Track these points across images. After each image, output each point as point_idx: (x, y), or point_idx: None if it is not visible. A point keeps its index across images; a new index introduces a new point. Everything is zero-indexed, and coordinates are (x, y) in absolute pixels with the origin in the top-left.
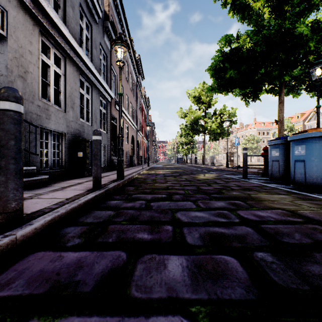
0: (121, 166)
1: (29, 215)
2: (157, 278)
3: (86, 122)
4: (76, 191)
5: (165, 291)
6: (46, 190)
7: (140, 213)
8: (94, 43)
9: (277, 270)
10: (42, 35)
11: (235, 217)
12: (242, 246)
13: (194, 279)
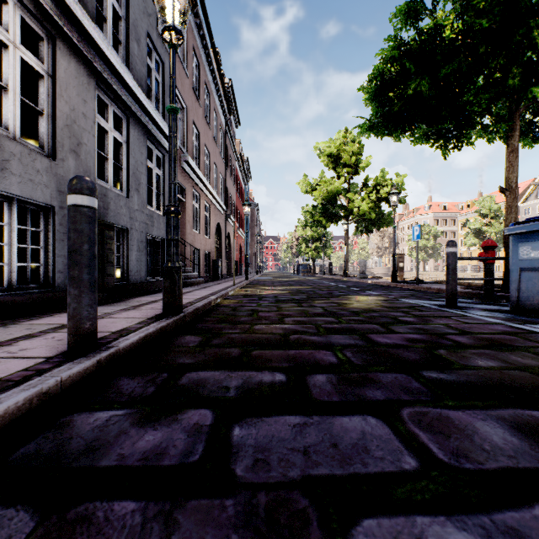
0: (173, 283)
1: None
2: None
3: (113, 188)
4: (1, 365)
5: None
6: None
7: (161, 538)
8: (133, 28)
9: None
10: None
11: None
12: None
13: None
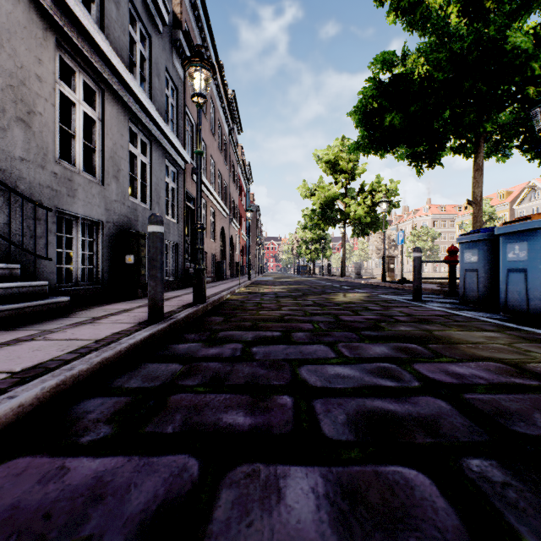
0: (200, 280)
1: (16, 375)
2: (263, 529)
3: (141, 202)
4: (117, 325)
5: None
6: (62, 324)
7: (231, 368)
8: (155, 66)
9: (521, 507)
10: (60, 49)
11: (412, 377)
12: (435, 443)
13: (345, 532)
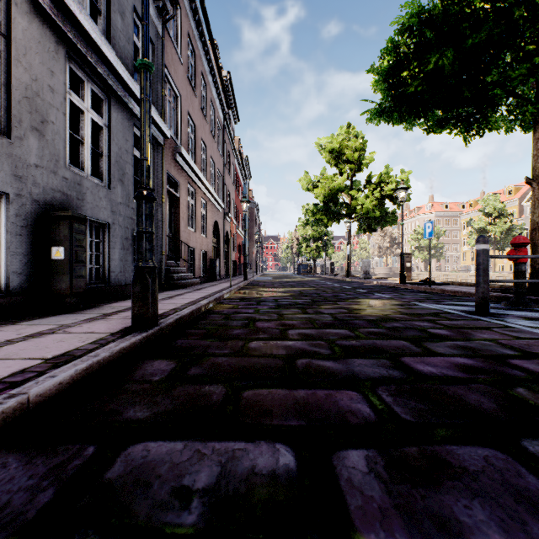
0: (144, 288)
1: None
2: None
3: (91, 177)
4: None
5: None
6: None
7: None
8: None
9: None
10: None
11: None
12: None
13: None
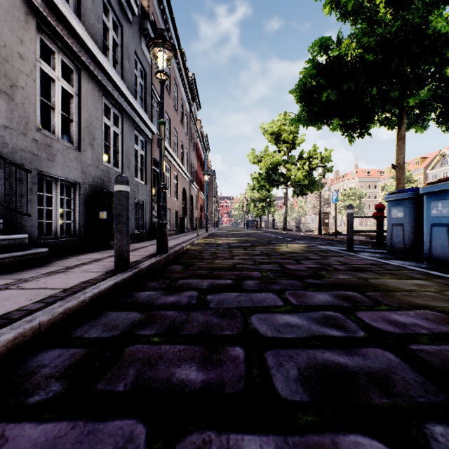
0: (162, 233)
1: None
2: None
3: (113, 167)
4: (86, 274)
5: None
6: (37, 273)
7: (187, 316)
8: (126, 50)
9: None
10: (41, 32)
11: (356, 326)
12: (391, 404)
13: None
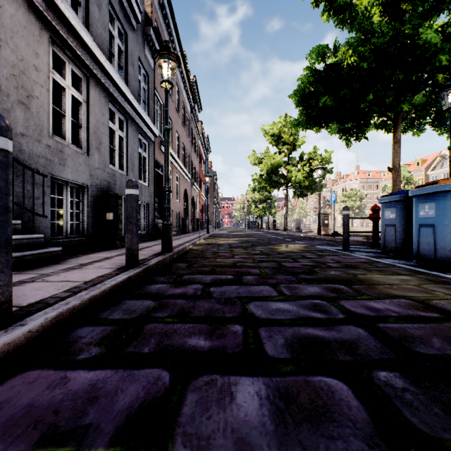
0: (167, 233)
1: (24, 309)
2: (219, 421)
3: (118, 169)
4: (100, 270)
5: (232, 446)
6: (56, 269)
7: (193, 303)
8: (130, 57)
9: (415, 405)
10: (53, 44)
11: (338, 311)
12: (353, 360)
13: (281, 423)
